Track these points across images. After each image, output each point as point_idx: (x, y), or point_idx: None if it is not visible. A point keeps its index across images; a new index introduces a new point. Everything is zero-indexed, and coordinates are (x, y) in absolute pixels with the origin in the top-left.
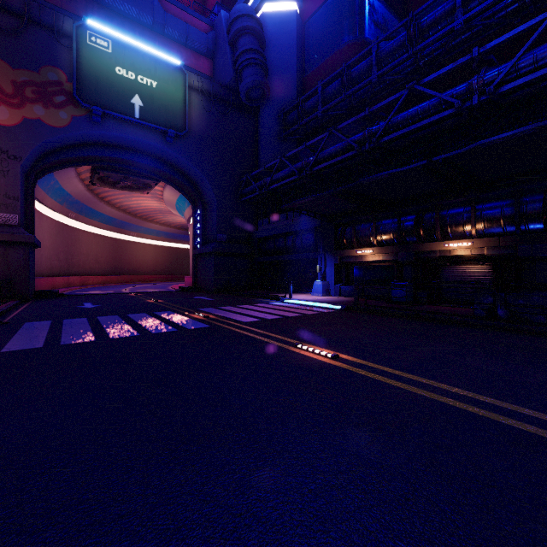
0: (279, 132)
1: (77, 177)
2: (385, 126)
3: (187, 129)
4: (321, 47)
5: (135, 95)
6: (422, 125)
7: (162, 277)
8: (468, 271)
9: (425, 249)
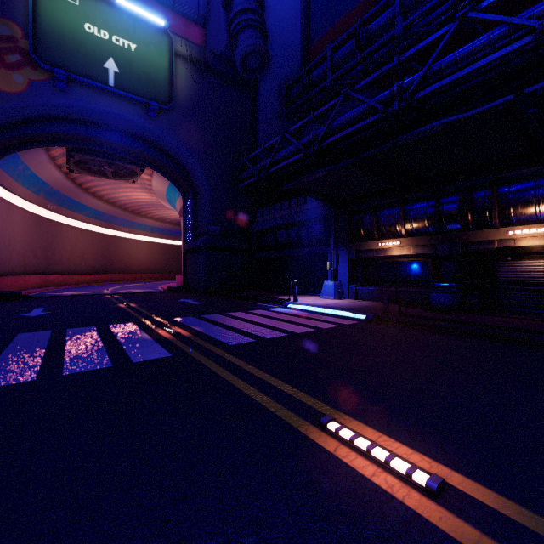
0: (281, 110)
1: (50, 162)
2: (422, 75)
3: (173, 102)
4: (329, 10)
5: (109, 58)
6: (479, 66)
7: (157, 275)
8: (541, 268)
9: (476, 239)
